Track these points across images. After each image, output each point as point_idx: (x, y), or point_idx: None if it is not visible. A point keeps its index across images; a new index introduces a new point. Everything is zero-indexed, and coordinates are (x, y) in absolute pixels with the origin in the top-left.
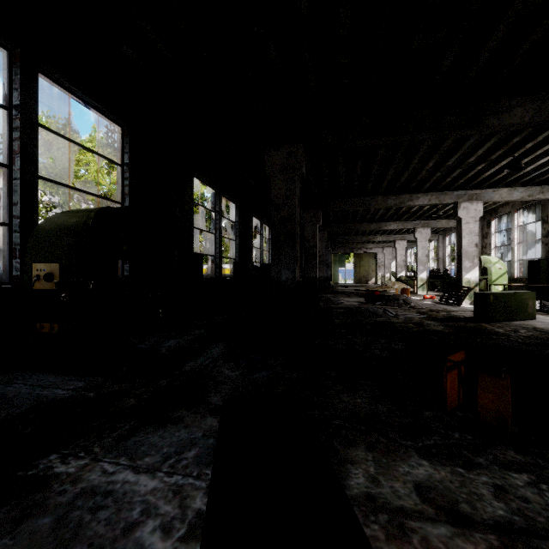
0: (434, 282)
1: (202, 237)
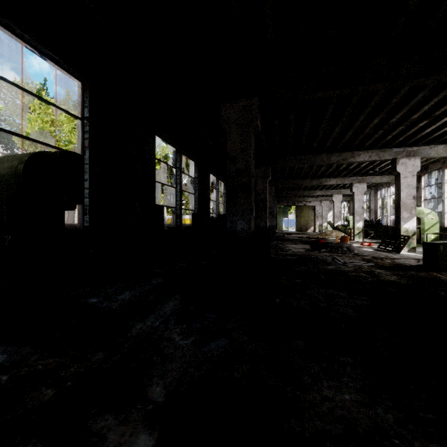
0: (367, 231)
1: (167, 192)
